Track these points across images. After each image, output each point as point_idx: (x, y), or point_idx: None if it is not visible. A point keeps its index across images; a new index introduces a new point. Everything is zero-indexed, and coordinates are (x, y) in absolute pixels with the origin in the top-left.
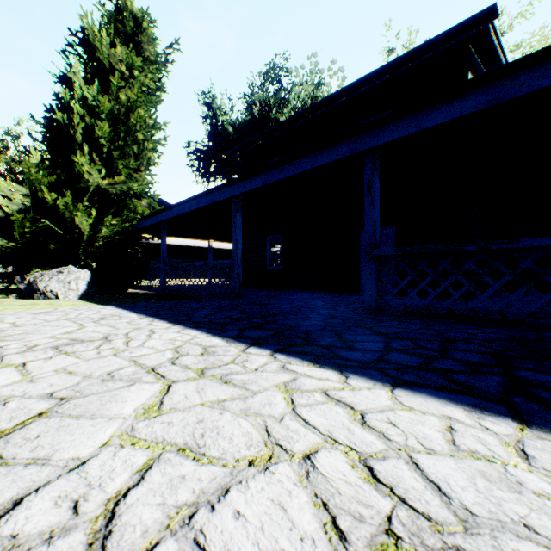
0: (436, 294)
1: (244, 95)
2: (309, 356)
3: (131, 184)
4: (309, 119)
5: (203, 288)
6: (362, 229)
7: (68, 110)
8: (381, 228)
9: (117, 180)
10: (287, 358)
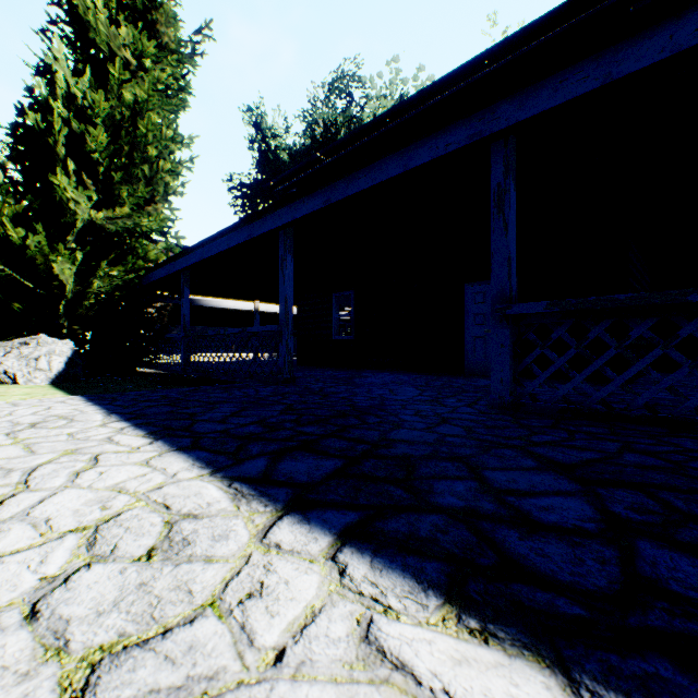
0: (624, 380)
1: (303, 112)
2: (434, 565)
3: (139, 219)
4: (392, 127)
5: (244, 367)
6: (469, 282)
7: (46, 111)
8: None
9: (119, 213)
10: (374, 576)
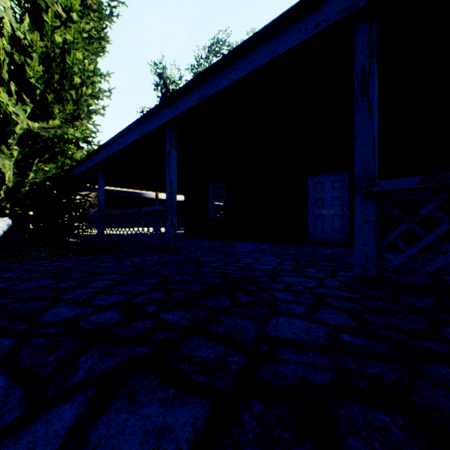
0: None
1: (191, 66)
2: None
3: (67, 129)
4: None
5: (146, 238)
6: (311, 175)
7: None
8: (333, 173)
9: (52, 124)
10: None
